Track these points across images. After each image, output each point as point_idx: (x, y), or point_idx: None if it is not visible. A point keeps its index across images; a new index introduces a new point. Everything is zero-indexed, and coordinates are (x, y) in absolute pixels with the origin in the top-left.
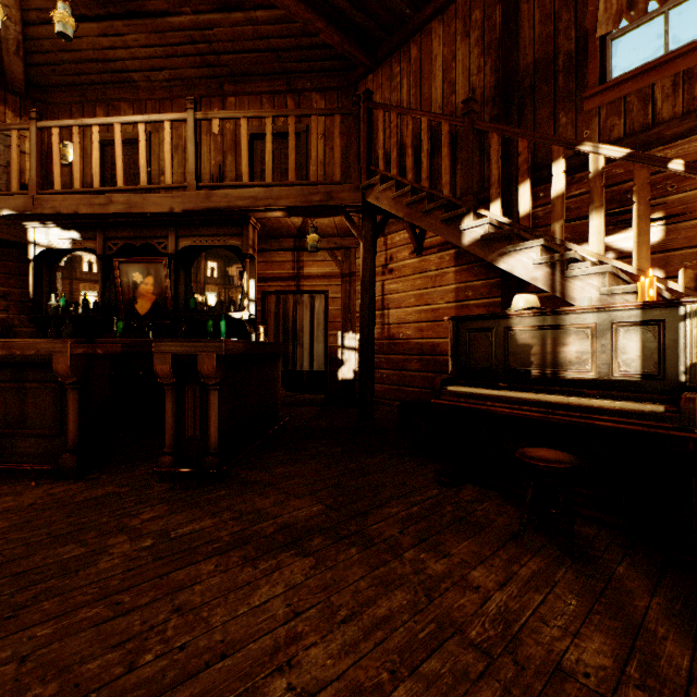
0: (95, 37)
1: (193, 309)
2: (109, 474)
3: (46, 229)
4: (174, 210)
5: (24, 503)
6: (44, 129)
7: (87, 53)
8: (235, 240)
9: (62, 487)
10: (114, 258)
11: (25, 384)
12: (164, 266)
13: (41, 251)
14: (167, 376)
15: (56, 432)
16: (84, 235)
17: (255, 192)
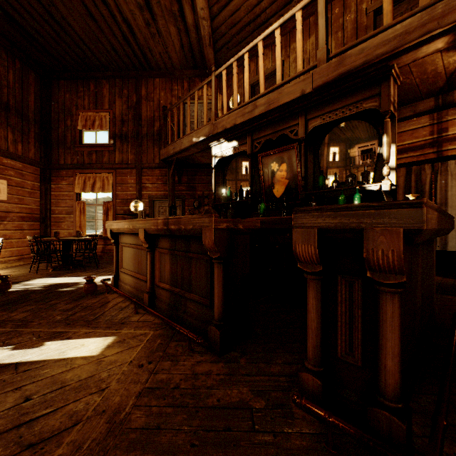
0: (247, 1)
1: (321, 187)
2: (246, 357)
3: (220, 145)
4: (305, 92)
5: (171, 381)
6: (218, 75)
7: (244, 21)
8: (370, 102)
9: (206, 364)
10: (258, 154)
11: (190, 255)
12: (295, 151)
13: (218, 161)
14: (309, 260)
15: (207, 301)
16: (239, 142)
17: (403, 26)
